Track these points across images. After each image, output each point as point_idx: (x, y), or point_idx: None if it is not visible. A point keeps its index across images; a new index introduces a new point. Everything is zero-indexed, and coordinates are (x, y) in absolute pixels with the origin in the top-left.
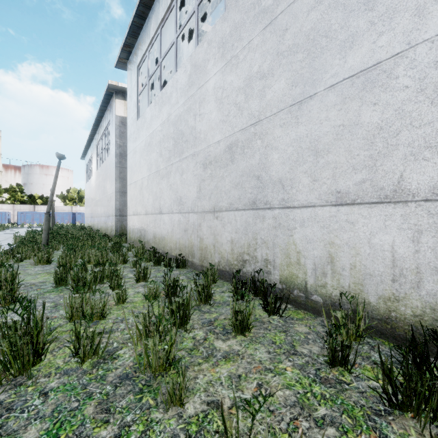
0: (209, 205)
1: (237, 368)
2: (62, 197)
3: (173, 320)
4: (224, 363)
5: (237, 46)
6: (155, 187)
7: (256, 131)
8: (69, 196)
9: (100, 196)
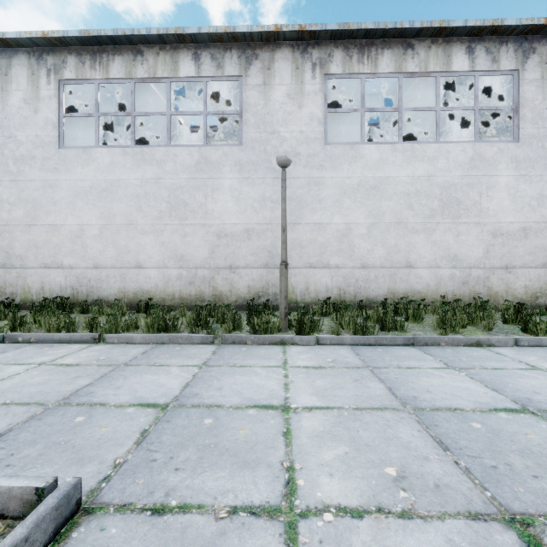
0: None
1: None
2: None
3: None
4: None
5: None
6: None
7: (6, 229)
8: None
9: None
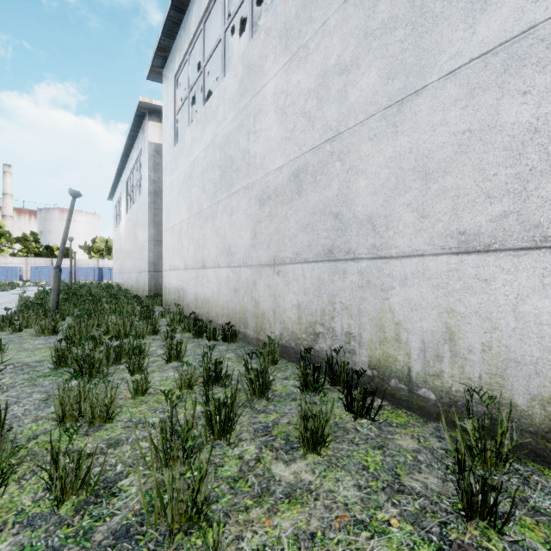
0: (268, 256)
1: (308, 519)
2: (86, 248)
3: (210, 427)
4: (287, 507)
5: (307, 31)
6: (197, 232)
7: (333, 149)
8: (95, 247)
9: (130, 246)
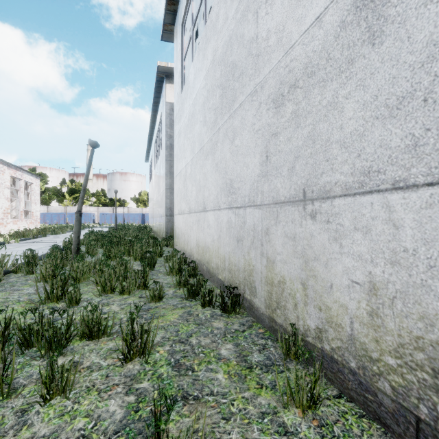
0: (290, 187)
1: None
2: (135, 199)
3: None
4: None
5: None
6: (198, 172)
7: None
8: (140, 199)
9: (156, 195)
